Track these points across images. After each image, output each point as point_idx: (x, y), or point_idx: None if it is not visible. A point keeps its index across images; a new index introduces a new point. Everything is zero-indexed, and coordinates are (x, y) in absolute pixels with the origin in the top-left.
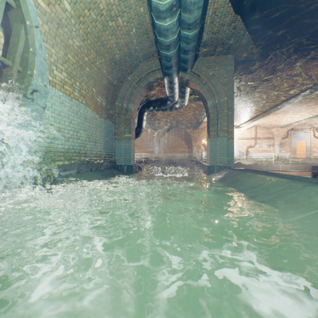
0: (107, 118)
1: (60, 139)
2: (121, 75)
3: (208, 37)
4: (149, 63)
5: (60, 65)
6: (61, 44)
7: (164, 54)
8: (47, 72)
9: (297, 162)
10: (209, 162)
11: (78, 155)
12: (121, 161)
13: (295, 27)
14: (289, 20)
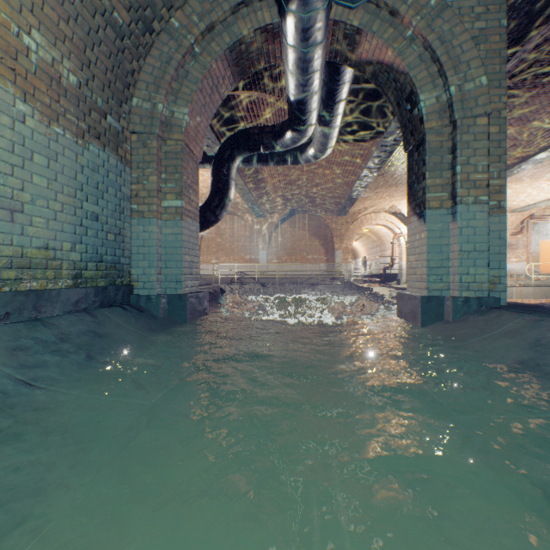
0: (89, 134)
1: None
2: None
3: None
4: None
5: None
6: None
7: None
8: None
9: (543, 281)
10: (426, 285)
11: None
12: (150, 281)
13: None
14: None
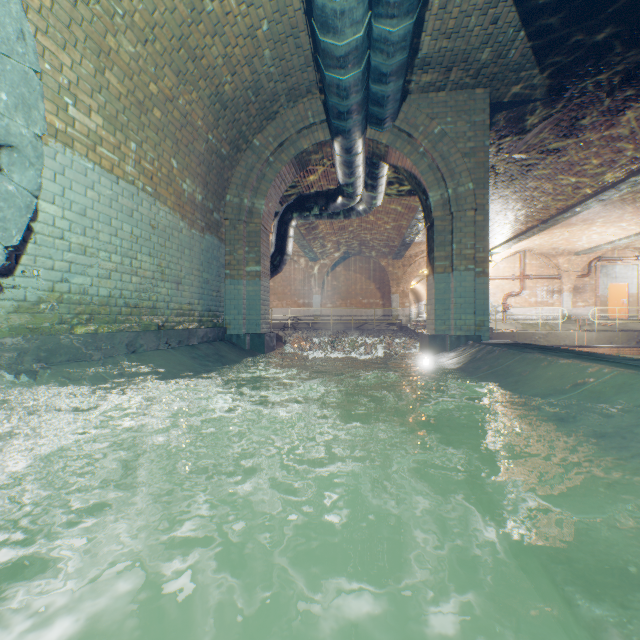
0: (206, 228)
1: (86, 273)
2: (238, 134)
3: (434, 45)
4: (301, 108)
5: (85, 95)
6: (88, 44)
7: (334, 81)
8: (42, 104)
9: (611, 326)
10: (434, 327)
11: (134, 312)
12: (239, 325)
13: (634, 18)
14: (623, 0)
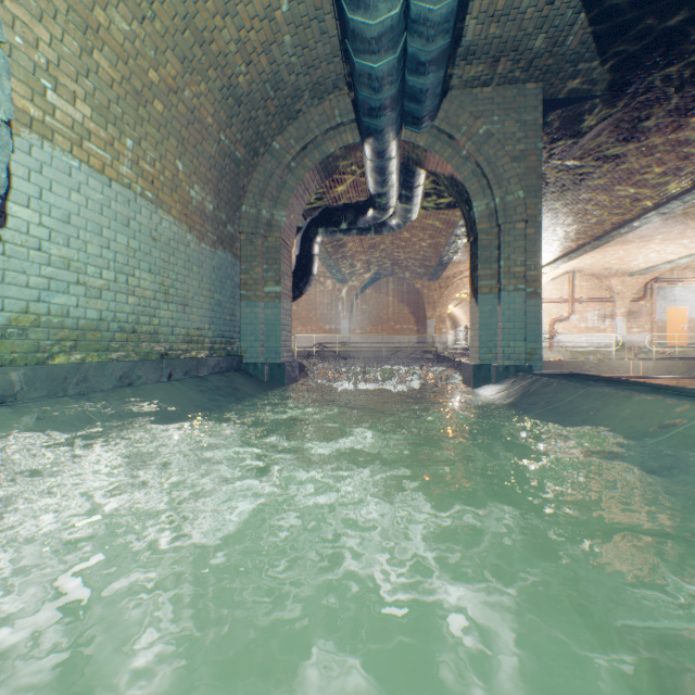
0: (218, 243)
1: (70, 291)
2: (255, 135)
3: (480, 30)
4: (327, 106)
5: (68, 79)
6: (70, 17)
7: (365, 70)
8: (7, 82)
9: (669, 354)
10: (479, 355)
11: (131, 338)
12: (256, 353)
13: None
14: None
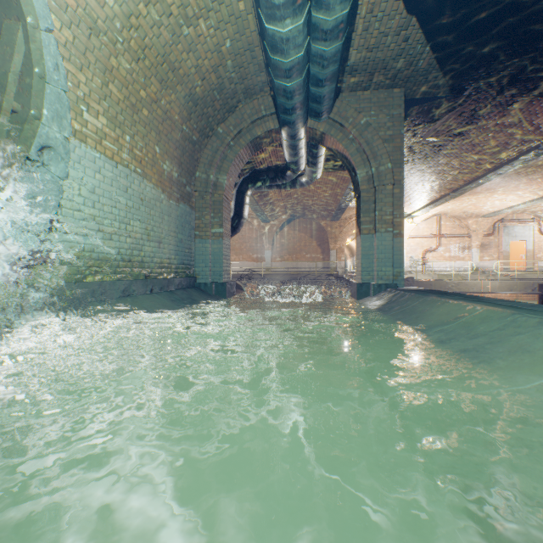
0: (180, 199)
1: (95, 236)
2: (206, 124)
3: (360, 56)
4: (255, 103)
5: (95, 103)
6: (97, 65)
7: (282, 86)
8: (69, 115)
9: (511, 277)
10: (361, 277)
11: (128, 265)
12: (206, 275)
13: (513, 38)
14: (504, 25)
